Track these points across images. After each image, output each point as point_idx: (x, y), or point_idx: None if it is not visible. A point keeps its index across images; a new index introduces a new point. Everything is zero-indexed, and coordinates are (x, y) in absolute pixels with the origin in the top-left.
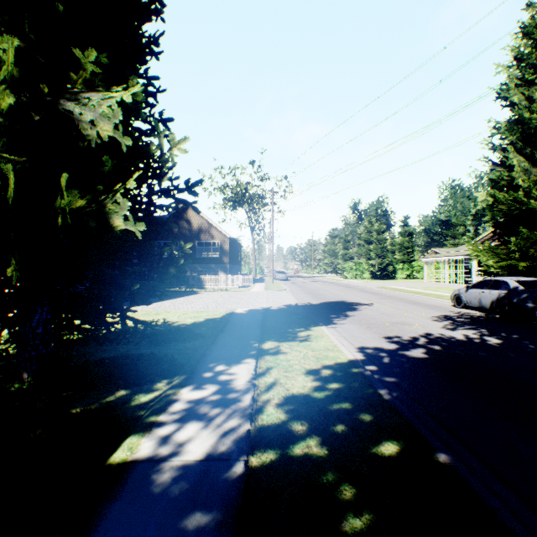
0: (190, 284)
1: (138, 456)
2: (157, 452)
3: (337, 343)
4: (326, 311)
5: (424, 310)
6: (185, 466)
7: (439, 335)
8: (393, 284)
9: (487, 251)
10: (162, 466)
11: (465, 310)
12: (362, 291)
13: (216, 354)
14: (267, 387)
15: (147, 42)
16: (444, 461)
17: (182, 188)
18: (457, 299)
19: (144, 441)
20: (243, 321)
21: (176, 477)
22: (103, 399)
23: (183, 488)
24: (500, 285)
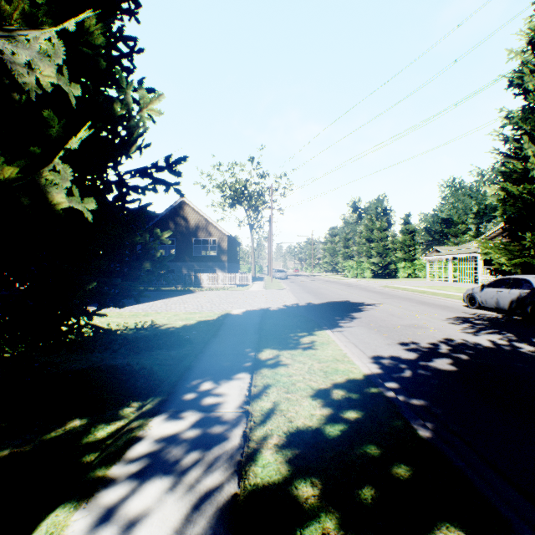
0: (186, 283)
1: None
2: None
3: (347, 352)
4: (330, 312)
5: (435, 310)
6: None
7: (461, 340)
8: (395, 283)
9: (498, 248)
10: None
11: (480, 311)
12: (365, 290)
13: (203, 366)
14: (263, 416)
15: None
16: None
17: (161, 166)
18: (471, 299)
19: (75, 520)
20: (239, 324)
21: None
22: (47, 434)
23: None
24: (521, 284)
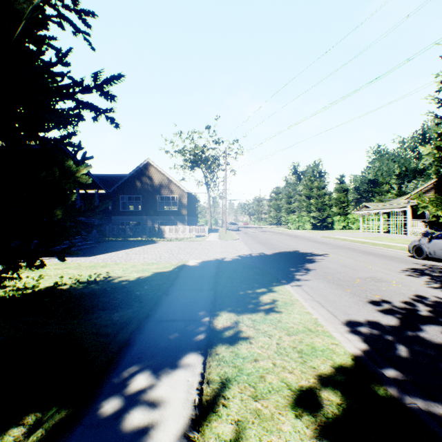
0: (151, 234)
1: None
2: None
3: (317, 316)
4: (284, 263)
5: (385, 261)
6: None
7: (435, 298)
8: (334, 234)
9: (435, 202)
10: None
11: (429, 262)
12: (309, 241)
13: (143, 341)
14: None
15: None
16: None
17: (88, 86)
18: (417, 249)
19: None
20: (194, 277)
21: None
22: None
23: None
24: None
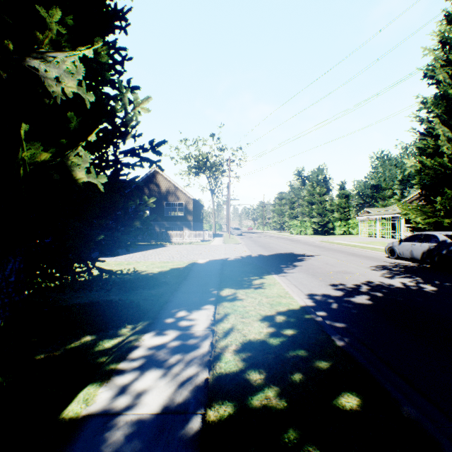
0: (159, 239)
1: (93, 408)
2: (112, 404)
3: (289, 290)
4: (277, 262)
5: (362, 260)
6: (140, 422)
7: (379, 283)
8: (332, 239)
9: (415, 209)
10: (116, 422)
11: (398, 261)
12: (306, 244)
13: (178, 300)
14: (225, 333)
15: (113, 10)
16: (408, 415)
17: (147, 148)
18: (391, 251)
19: (101, 392)
20: (204, 270)
21: (129, 434)
22: (68, 345)
23: (135, 449)
24: (430, 239)
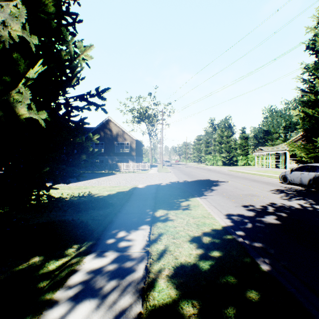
0: (111, 169)
1: None
2: None
3: (210, 211)
4: (198, 186)
5: (262, 185)
6: None
7: (281, 204)
8: (237, 169)
9: (300, 147)
10: None
11: (290, 186)
12: (218, 173)
13: (119, 221)
14: (158, 255)
15: None
16: None
17: (93, 94)
18: (284, 178)
19: None
20: (142, 194)
21: None
22: (16, 267)
23: None
24: (316, 169)
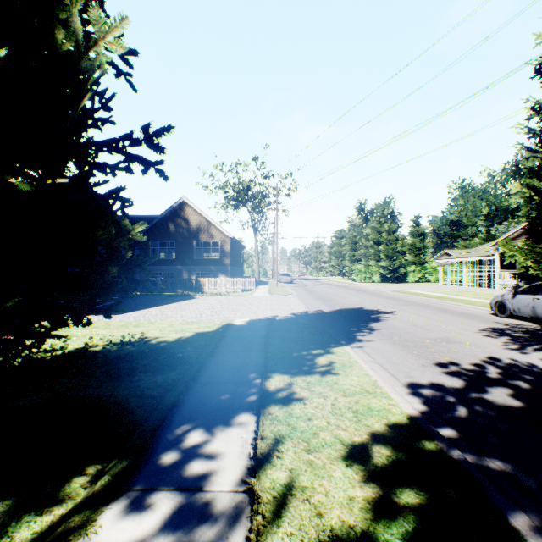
0: (187, 288)
1: None
2: None
3: (377, 378)
4: (344, 322)
5: (462, 320)
6: None
7: (509, 360)
8: (407, 288)
9: (524, 250)
10: None
11: (512, 321)
12: (376, 296)
13: (193, 402)
14: (276, 503)
15: None
16: None
17: (138, 138)
18: (500, 306)
19: None
20: (241, 338)
21: None
22: None
23: None
24: None
